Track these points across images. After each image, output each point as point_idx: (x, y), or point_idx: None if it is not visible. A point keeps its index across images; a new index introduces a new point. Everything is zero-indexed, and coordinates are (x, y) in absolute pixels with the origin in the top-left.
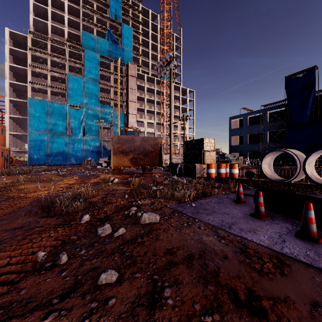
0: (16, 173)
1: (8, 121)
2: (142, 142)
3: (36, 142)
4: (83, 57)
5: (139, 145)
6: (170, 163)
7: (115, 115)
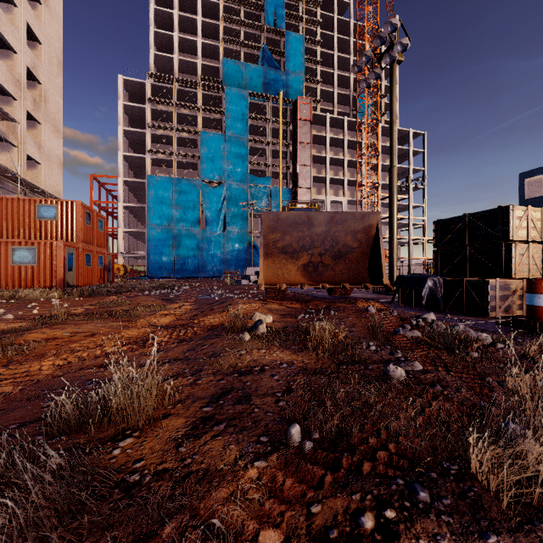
0: (105, 293)
1: (122, 212)
2: (331, 225)
3: (158, 242)
4: (224, 100)
5: (322, 233)
6: (400, 277)
7: (275, 193)
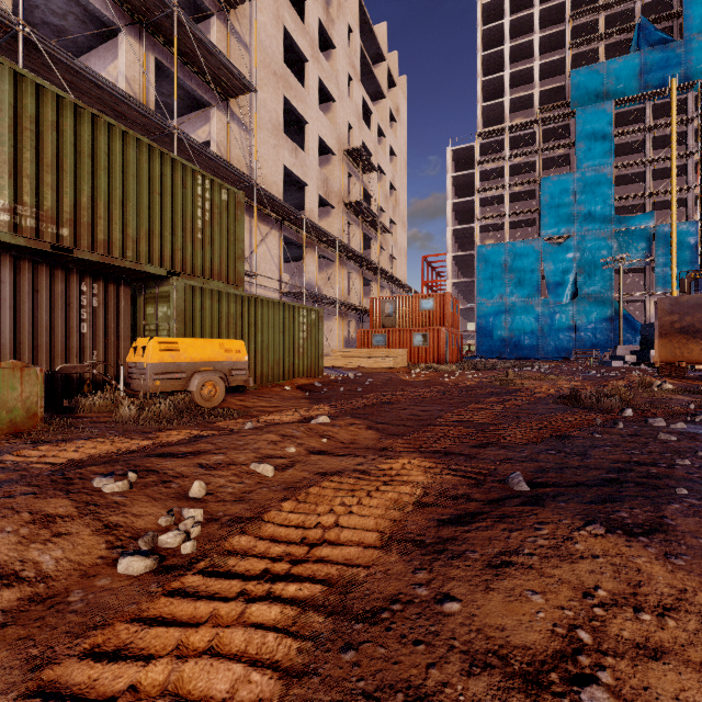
0: (482, 368)
1: (450, 289)
2: None
3: (488, 318)
4: (573, 127)
5: None
6: None
7: (662, 233)
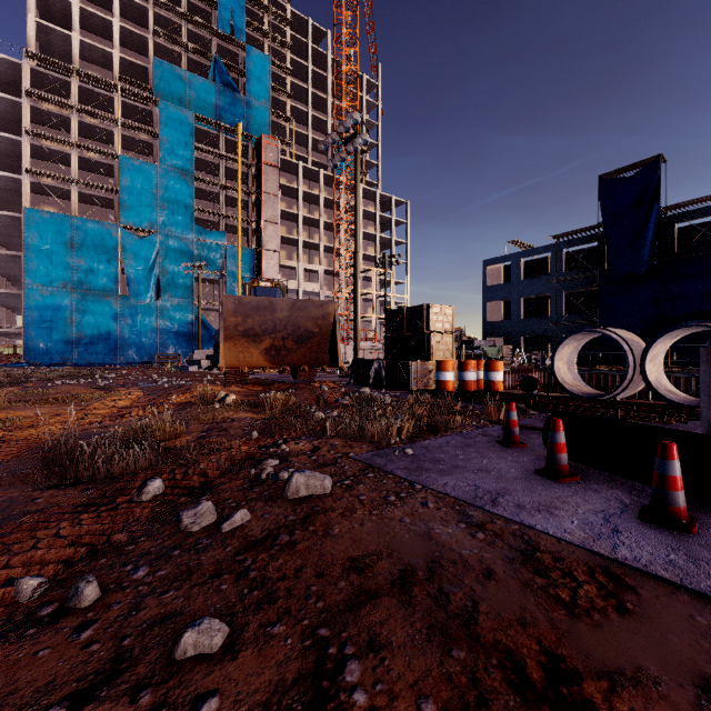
0: None
1: None
2: (292, 311)
3: (44, 311)
4: (157, 117)
5: (284, 318)
6: (355, 360)
7: (232, 253)
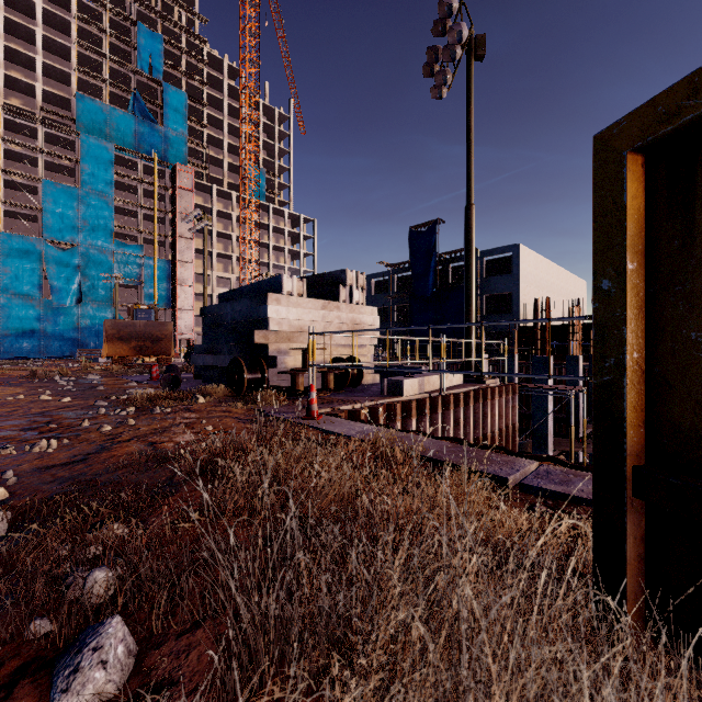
0: None
1: None
2: (147, 327)
3: None
4: (79, 146)
5: (143, 330)
6: (186, 353)
7: (149, 263)
